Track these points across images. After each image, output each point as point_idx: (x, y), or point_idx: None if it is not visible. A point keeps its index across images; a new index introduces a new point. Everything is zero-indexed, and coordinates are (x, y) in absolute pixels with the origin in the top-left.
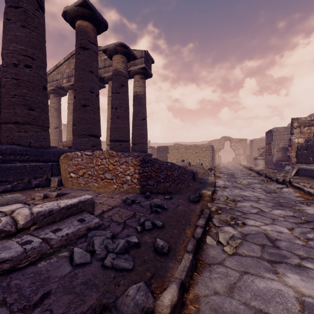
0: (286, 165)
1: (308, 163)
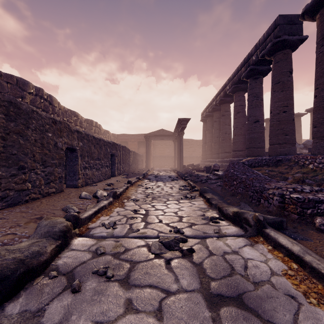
0: None
1: None
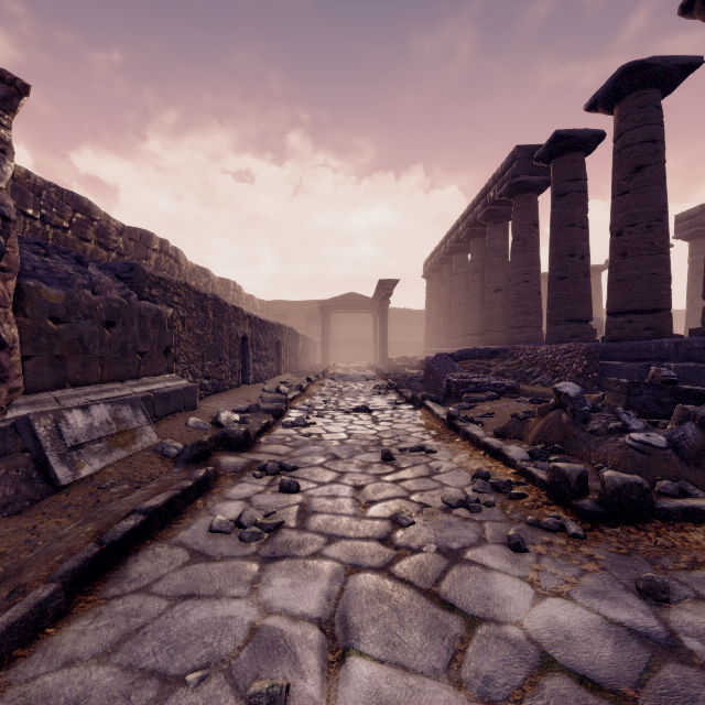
0: (40, 414)
1: (128, 375)
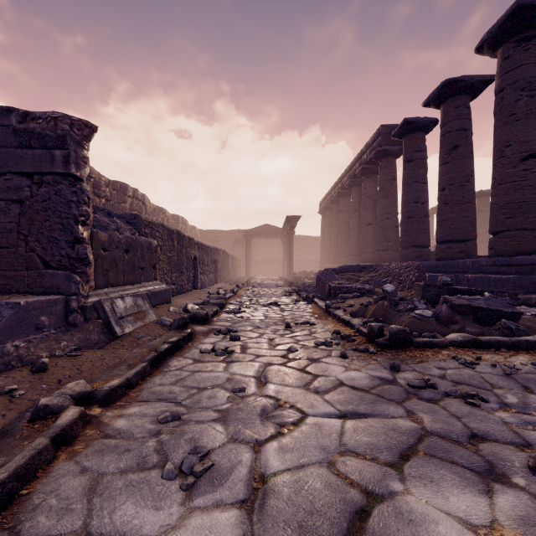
0: (105, 300)
1: (136, 281)
